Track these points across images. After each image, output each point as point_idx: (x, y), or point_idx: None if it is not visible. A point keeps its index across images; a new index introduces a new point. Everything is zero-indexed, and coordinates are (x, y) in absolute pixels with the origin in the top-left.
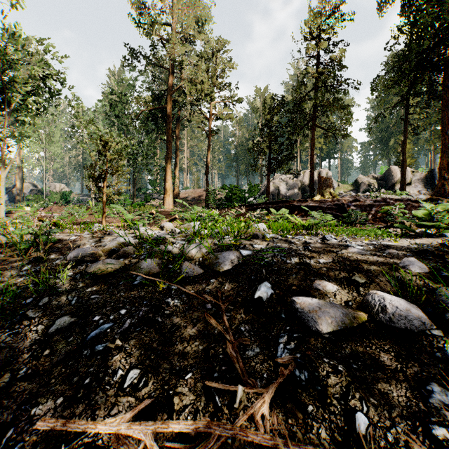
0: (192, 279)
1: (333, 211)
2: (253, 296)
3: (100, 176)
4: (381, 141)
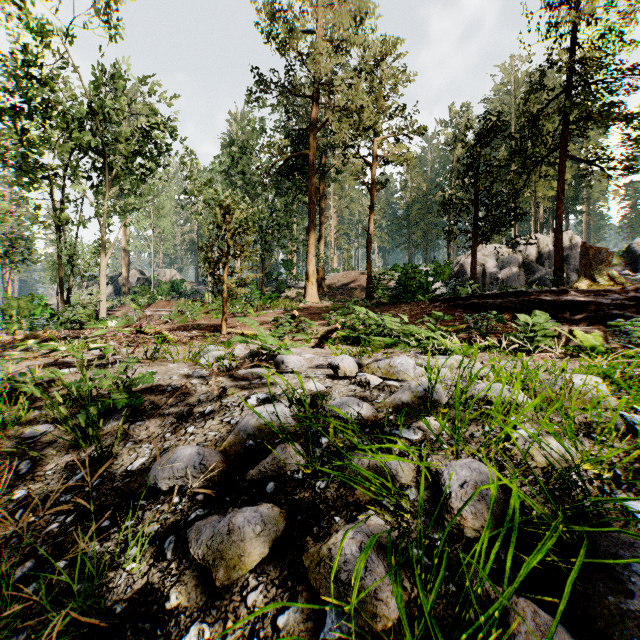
0: None
1: (625, 311)
2: None
3: (219, 260)
4: None
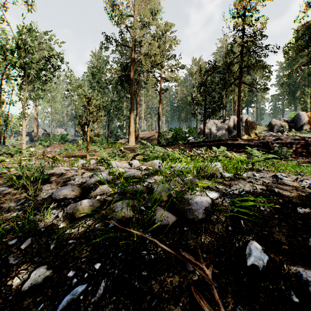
0: (165, 225)
1: (259, 147)
2: (245, 263)
3: (85, 123)
4: (289, 93)
